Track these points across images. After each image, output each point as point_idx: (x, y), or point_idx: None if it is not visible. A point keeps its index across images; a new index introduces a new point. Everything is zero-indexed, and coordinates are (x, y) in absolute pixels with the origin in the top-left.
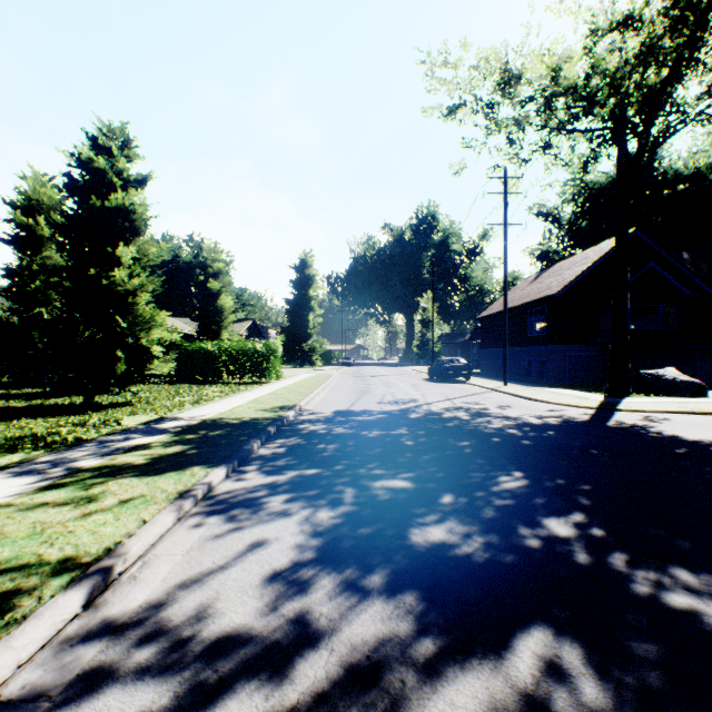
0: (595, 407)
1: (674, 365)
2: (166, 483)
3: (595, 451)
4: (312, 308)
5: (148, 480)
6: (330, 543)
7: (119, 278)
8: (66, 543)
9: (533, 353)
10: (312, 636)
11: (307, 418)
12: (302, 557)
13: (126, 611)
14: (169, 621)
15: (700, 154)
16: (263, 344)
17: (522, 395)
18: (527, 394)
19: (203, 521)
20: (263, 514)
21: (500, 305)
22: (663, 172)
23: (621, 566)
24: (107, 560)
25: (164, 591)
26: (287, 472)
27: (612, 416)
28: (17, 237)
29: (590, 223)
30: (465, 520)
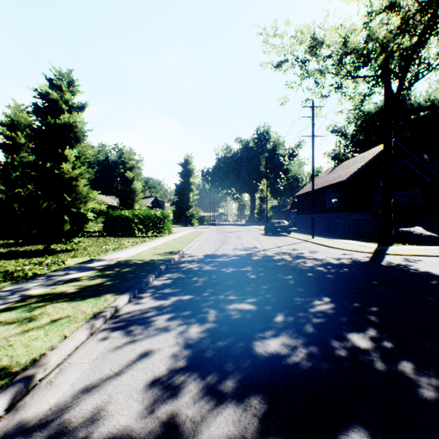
0: (372, 252)
1: (419, 225)
2: (86, 306)
3: (376, 282)
4: (191, 190)
5: (74, 304)
6: (197, 353)
7: (66, 169)
8: (4, 355)
9: (330, 217)
10: (178, 438)
11: (186, 260)
12: (175, 366)
13: (38, 413)
14: (69, 423)
15: (438, 90)
16: (160, 212)
17: (324, 244)
18: (328, 243)
19: (108, 335)
20: (151, 330)
21: (309, 187)
22: (411, 105)
23: (409, 373)
24: (31, 369)
25: (70, 395)
26: (170, 297)
27: (384, 258)
28: (4, 144)
29: (365, 136)
30: (293, 334)
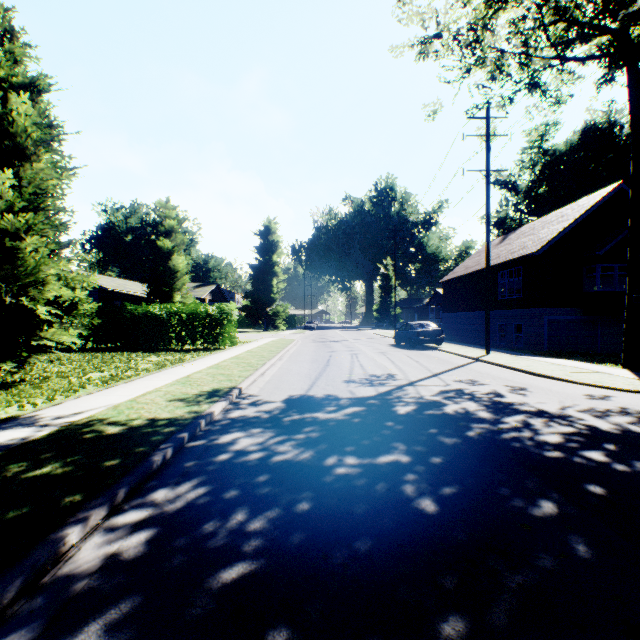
0: None
1: None
2: None
3: None
4: (275, 274)
5: None
6: None
7: None
8: None
9: (505, 317)
10: None
11: (241, 416)
12: None
13: None
14: None
15: None
16: (216, 307)
17: (524, 369)
18: (528, 367)
19: None
20: None
21: (464, 268)
22: (626, 136)
23: None
24: None
25: None
26: None
27: None
28: None
29: (549, 189)
30: None
